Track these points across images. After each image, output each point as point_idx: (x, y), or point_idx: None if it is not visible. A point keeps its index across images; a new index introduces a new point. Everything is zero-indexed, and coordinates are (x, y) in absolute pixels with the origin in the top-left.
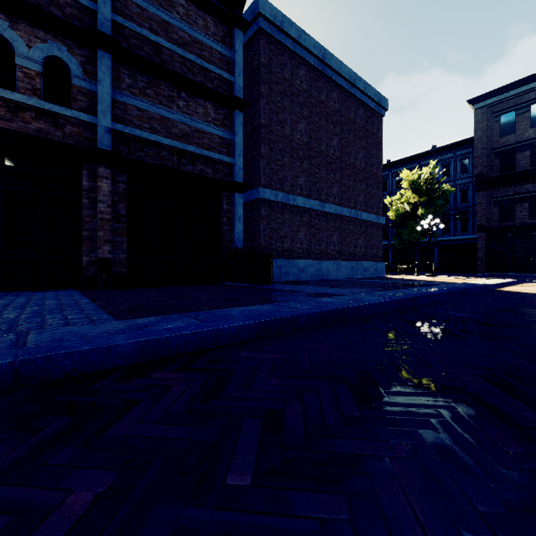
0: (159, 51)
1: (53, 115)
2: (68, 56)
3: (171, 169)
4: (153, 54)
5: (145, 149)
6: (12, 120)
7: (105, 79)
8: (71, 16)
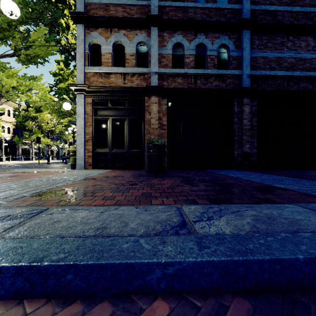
0: (275, 15)
1: (221, 76)
2: (228, 41)
3: (284, 91)
4: (271, 19)
5: (266, 82)
6: (206, 83)
7: (246, 46)
8: (229, 18)
